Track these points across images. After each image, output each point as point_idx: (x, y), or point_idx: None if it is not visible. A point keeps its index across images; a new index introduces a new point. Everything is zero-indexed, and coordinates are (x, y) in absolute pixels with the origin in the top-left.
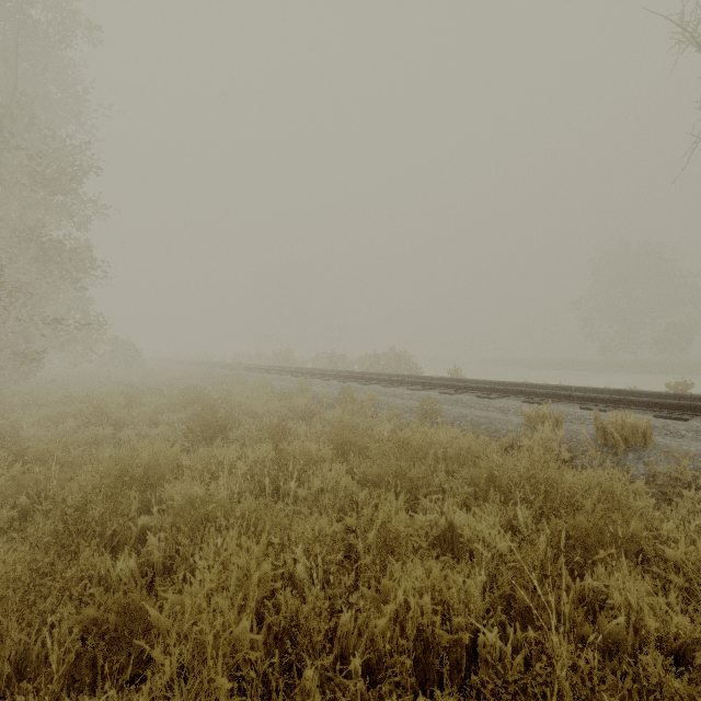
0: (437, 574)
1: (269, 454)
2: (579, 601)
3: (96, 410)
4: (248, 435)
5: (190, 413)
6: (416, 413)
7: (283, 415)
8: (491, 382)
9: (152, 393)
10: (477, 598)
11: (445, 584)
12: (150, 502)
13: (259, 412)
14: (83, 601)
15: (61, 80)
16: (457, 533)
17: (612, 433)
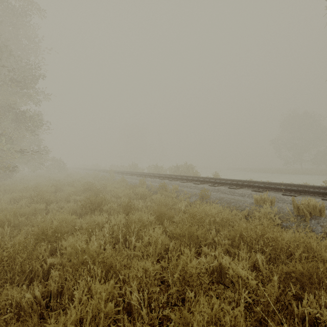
0: (217, 308)
1: (122, 220)
2: (301, 319)
3: (38, 195)
4: (113, 208)
5: (85, 196)
6: (198, 196)
7: (131, 197)
8: (234, 180)
9: (69, 185)
10: (242, 323)
11: (222, 314)
12: (58, 247)
13: (119, 195)
14: (0, 323)
15: (27, 35)
16: (224, 270)
17: (303, 209)
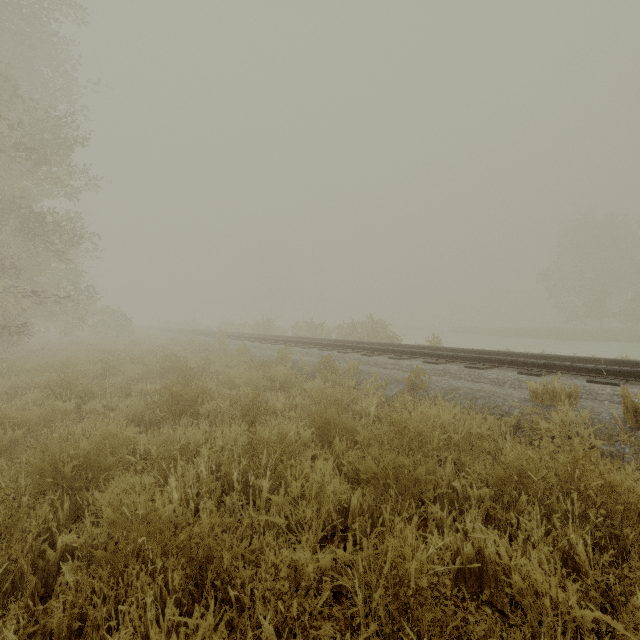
0: None
1: (240, 439)
2: None
3: (63, 380)
4: (221, 409)
5: (164, 383)
6: (402, 384)
7: (261, 385)
8: (475, 351)
9: (133, 361)
10: None
11: None
12: (92, 500)
13: (236, 382)
14: None
15: (52, 60)
16: (490, 568)
17: None
